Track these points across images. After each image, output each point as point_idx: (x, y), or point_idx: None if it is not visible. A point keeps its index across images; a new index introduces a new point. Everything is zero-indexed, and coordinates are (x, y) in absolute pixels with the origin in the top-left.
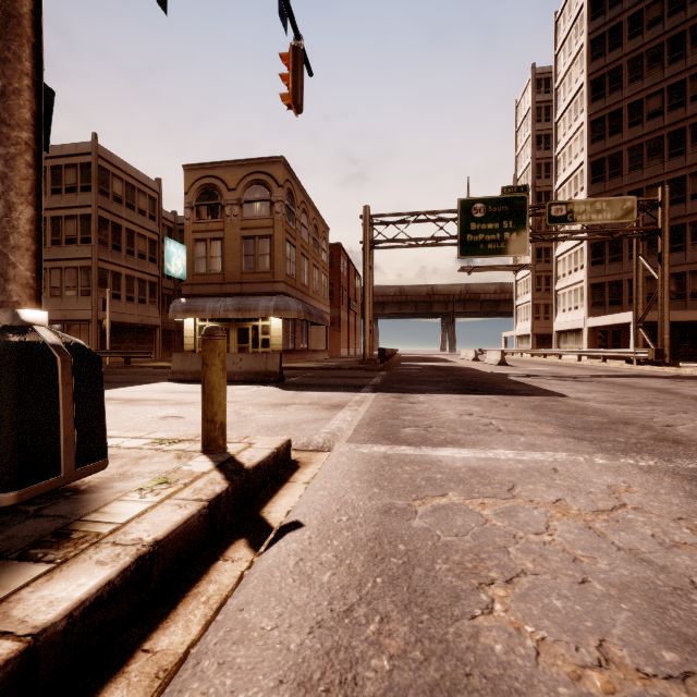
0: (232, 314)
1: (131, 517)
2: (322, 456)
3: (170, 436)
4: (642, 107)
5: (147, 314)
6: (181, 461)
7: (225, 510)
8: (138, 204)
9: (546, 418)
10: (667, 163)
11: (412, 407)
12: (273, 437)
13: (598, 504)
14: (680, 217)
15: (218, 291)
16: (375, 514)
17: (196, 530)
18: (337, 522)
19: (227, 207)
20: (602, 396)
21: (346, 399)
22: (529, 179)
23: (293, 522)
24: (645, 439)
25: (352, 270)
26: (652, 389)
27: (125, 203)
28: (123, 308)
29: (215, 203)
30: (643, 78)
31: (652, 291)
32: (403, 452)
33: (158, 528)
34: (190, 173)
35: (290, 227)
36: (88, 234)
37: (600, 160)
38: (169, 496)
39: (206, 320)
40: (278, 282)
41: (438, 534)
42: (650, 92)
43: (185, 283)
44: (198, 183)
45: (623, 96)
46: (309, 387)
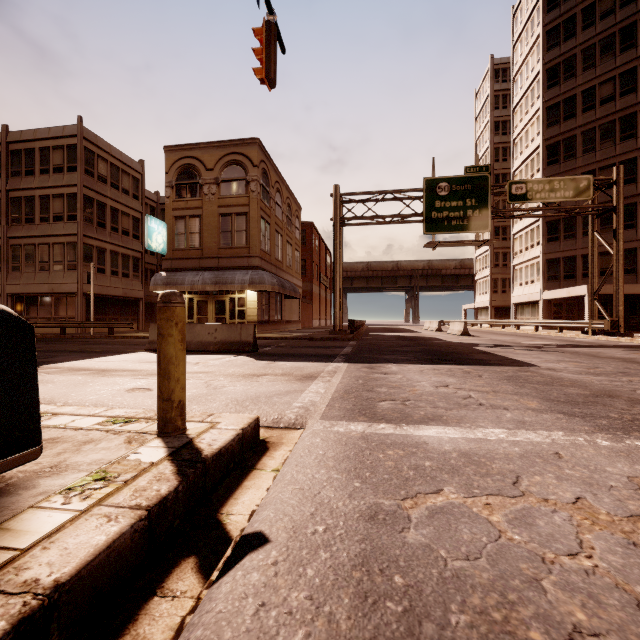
0: (210, 287)
1: (38, 539)
2: (294, 435)
3: (127, 413)
4: (594, 93)
5: (131, 287)
6: (130, 446)
7: (174, 514)
8: (122, 184)
9: (525, 390)
10: (618, 146)
11: (385, 378)
12: (240, 414)
13: (629, 505)
14: (631, 196)
15: (196, 265)
16: (358, 522)
17: (128, 552)
18: (311, 534)
19: (205, 186)
20: (573, 367)
21: (319, 369)
22: (488, 162)
23: (256, 534)
24: (639, 415)
25: (323, 247)
26: (618, 359)
27: (110, 182)
28: (108, 282)
29: (193, 182)
30: (595, 67)
31: (605, 266)
32: (383, 431)
33: (68, 559)
34: (170, 154)
35: (264, 205)
36: (74, 212)
37: (555, 143)
38: (100, 500)
39: (185, 293)
40: (253, 257)
41: (443, 555)
42: (603, 79)
43: (166, 258)
44: (178, 163)
45: (577, 83)
46: (282, 356)
